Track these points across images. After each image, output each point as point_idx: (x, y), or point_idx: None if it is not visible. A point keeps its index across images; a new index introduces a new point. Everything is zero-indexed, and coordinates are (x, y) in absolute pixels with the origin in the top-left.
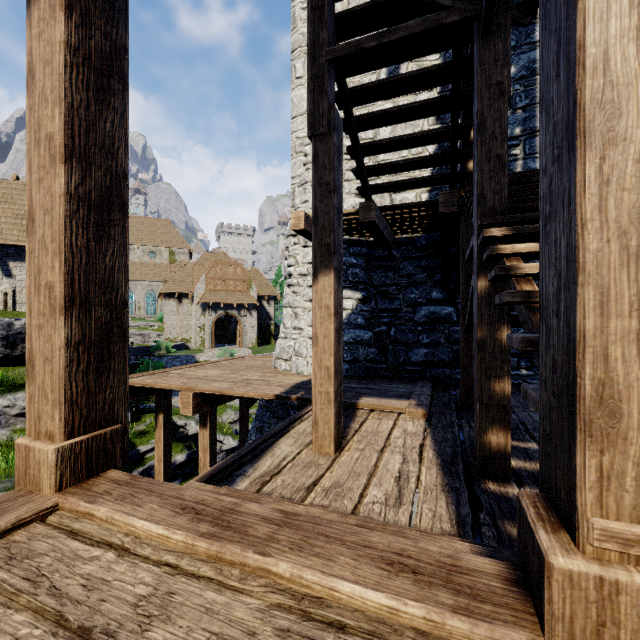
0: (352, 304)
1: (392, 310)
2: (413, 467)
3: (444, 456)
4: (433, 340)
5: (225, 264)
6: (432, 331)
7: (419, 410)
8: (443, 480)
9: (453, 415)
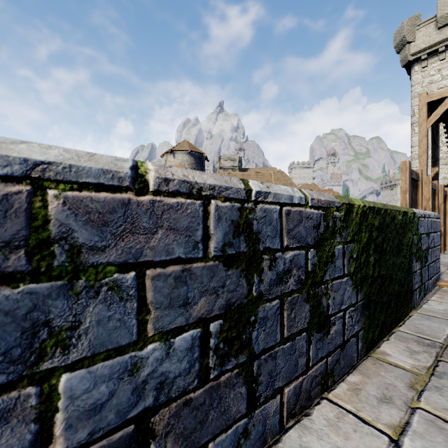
0: None
1: None
2: None
3: None
4: None
5: (323, 191)
6: None
7: None
8: None
9: None
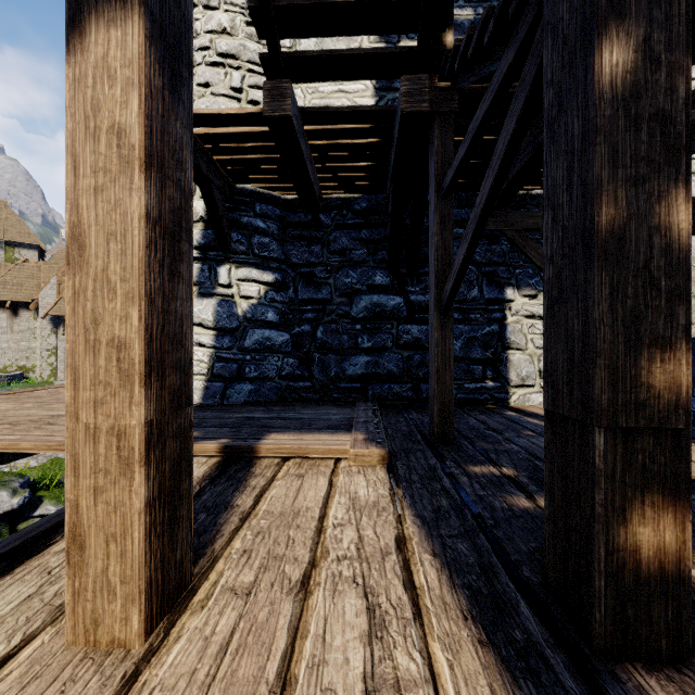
0: (258, 290)
1: (319, 301)
2: (406, 652)
3: (465, 573)
4: (377, 343)
5: None
6: (375, 331)
7: (374, 450)
8: None
9: (427, 453)
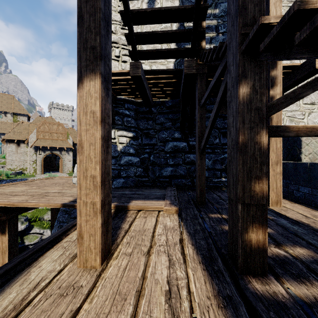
0: (126, 140)
1: (151, 144)
2: (180, 271)
3: (202, 250)
4: (175, 162)
5: (51, 123)
6: (175, 157)
7: (173, 208)
8: (213, 286)
9: (194, 209)
